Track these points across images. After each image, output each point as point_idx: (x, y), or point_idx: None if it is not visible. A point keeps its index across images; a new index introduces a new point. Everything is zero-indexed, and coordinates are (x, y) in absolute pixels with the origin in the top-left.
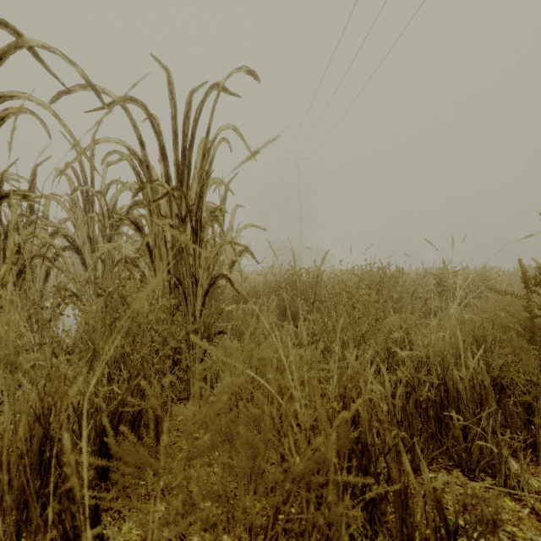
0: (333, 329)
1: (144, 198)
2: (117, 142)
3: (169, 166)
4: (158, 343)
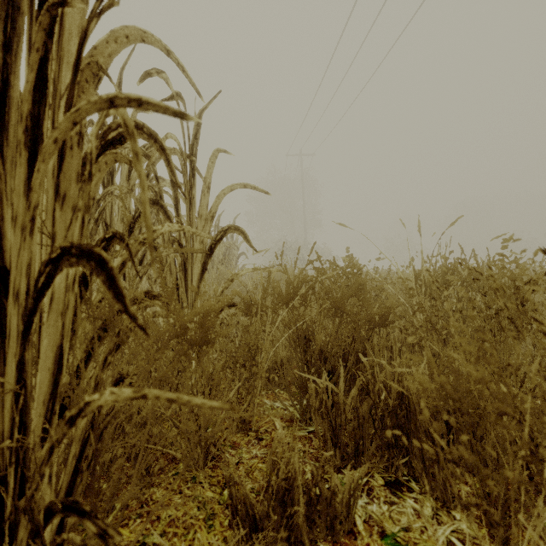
0: None
1: None
2: None
3: None
4: None
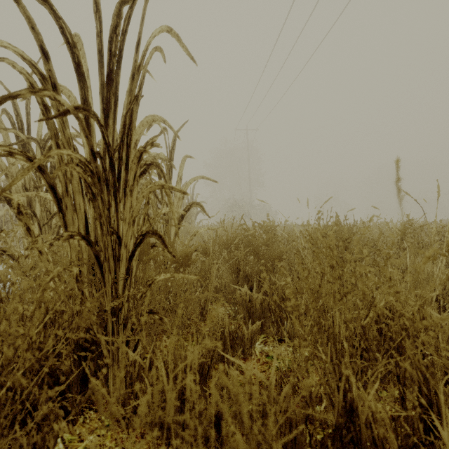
0: (306, 307)
1: (48, 127)
2: (4, 46)
3: (88, 89)
4: (6, 360)
